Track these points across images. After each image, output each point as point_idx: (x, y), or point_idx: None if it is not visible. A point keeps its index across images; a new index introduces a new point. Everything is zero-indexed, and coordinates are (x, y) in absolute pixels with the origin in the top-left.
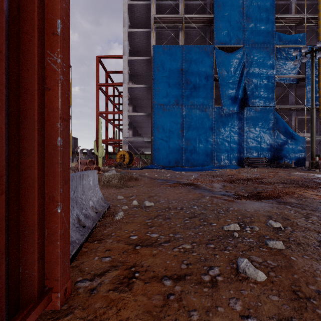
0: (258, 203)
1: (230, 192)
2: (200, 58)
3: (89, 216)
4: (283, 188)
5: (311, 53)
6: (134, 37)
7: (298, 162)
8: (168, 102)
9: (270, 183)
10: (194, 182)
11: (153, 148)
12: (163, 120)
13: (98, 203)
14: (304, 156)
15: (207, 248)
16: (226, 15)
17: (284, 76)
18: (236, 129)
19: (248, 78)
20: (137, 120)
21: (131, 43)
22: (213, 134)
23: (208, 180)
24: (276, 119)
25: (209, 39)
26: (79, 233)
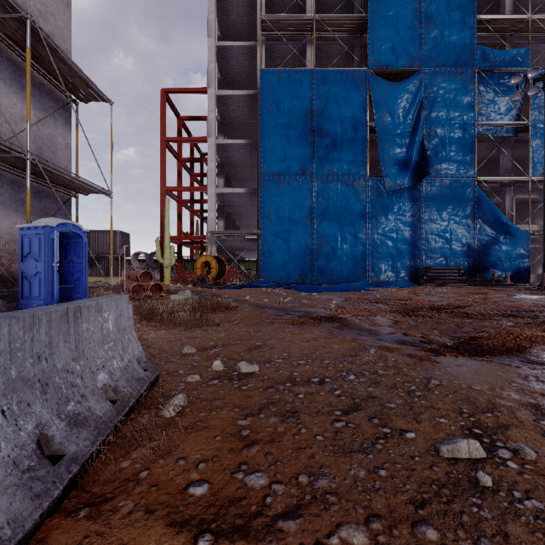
0: (488, 367)
1: (413, 337)
2: (344, 93)
3: (87, 420)
4: (517, 327)
5: (544, 80)
6: (228, 57)
7: (517, 275)
8: (287, 170)
9: (482, 315)
10: (339, 314)
11: (260, 250)
12: (279, 201)
13: (125, 375)
14: (527, 264)
15: (420, 544)
16: (389, 15)
17: (492, 123)
18: (407, 217)
19: (428, 127)
20: (233, 202)
21: (221, 68)
22: (367, 225)
23: (363, 309)
24: (478, 199)
25: (359, 60)
26: (28, 493)
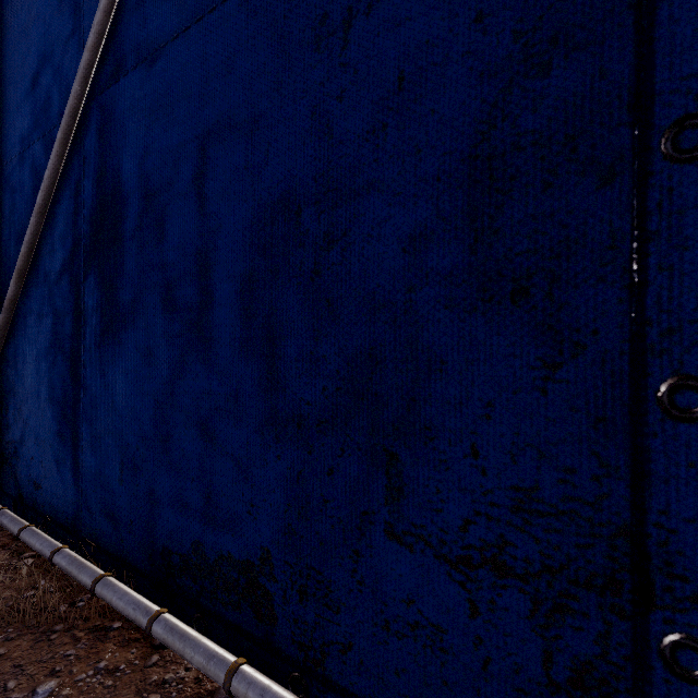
0: None
1: None
2: None
3: None
4: None
5: None
6: None
7: None
8: None
9: None
10: None
11: None
12: None
13: None
14: None
15: None
16: None
17: None
18: None
19: None
20: None
21: None
22: None
23: None
24: None
25: None
26: None
